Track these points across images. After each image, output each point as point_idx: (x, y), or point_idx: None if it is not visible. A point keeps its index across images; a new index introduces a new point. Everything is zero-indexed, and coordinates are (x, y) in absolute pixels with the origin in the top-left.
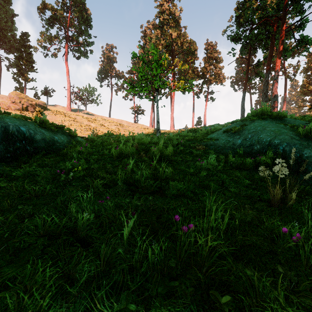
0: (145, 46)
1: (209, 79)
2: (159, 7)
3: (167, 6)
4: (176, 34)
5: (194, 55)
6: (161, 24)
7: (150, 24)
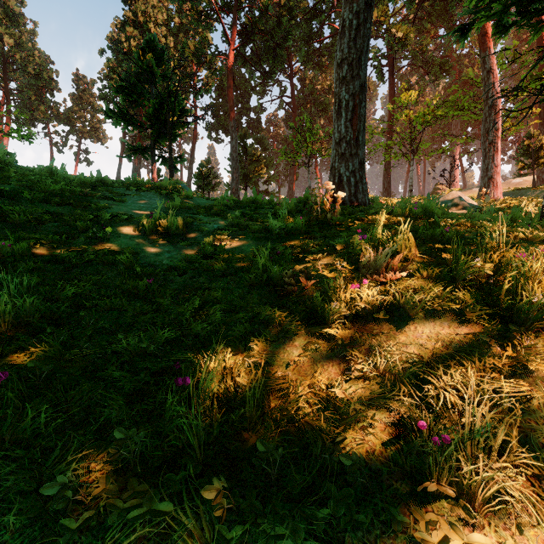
0: None
1: (82, 131)
2: None
3: None
4: (12, 42)
5: (50, 85)
6: None
7: None
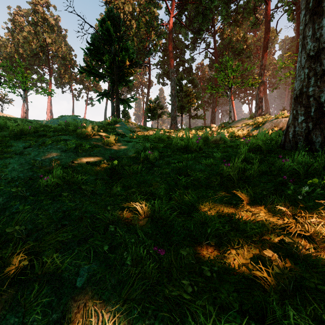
0: (14, 31)
1: (88, 87)
2: (33, 4)
3: (42, 8)
4: (50, 41)
5: (71, 63)
6: (35, 22)
7: (21, 11)
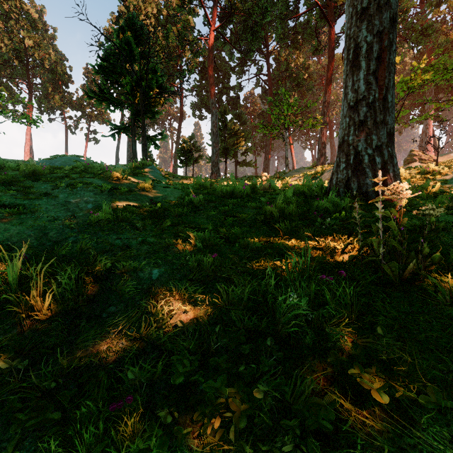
0: None
1: (91, 115)
2: None
3: None
4: (31, 43)
5: (64, 78)
6: (6, 13)
7: None
